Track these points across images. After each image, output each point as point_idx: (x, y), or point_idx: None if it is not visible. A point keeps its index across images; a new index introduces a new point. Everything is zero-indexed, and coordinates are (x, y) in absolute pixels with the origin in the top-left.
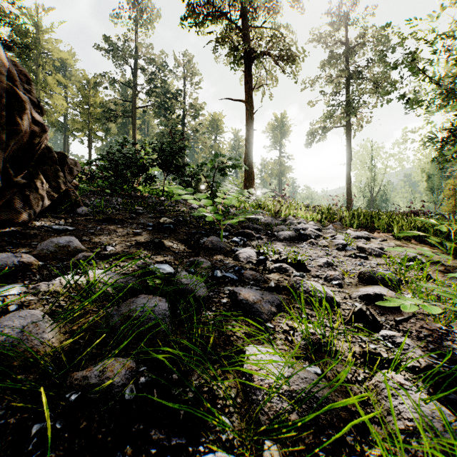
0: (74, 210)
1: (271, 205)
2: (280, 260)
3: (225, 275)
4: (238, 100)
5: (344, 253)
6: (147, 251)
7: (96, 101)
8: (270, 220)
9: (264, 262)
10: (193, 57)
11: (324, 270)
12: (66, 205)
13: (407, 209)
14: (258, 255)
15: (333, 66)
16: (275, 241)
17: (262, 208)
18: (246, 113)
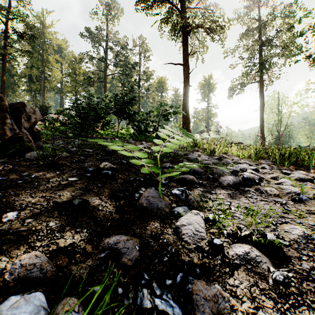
0: (24, 154)
1: (206, 144)
2: (241, 237)
3: (157, 309)
4: (177, 64)
5: (305, 208)
6: (58, 220)
7: (80, 72)
8: (206, 158)
9: (222, 250)
10: (145, 38)
11: (306, 252)
12: (12, 150)
13: (307, 144)
14: (206, 225)
15: (249, 36)
16: (219, 188)
17: (198, 147)
18: (184, 73)
